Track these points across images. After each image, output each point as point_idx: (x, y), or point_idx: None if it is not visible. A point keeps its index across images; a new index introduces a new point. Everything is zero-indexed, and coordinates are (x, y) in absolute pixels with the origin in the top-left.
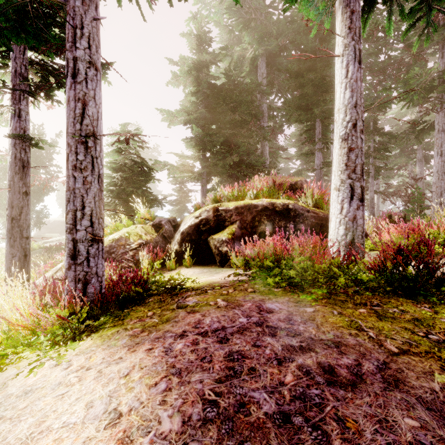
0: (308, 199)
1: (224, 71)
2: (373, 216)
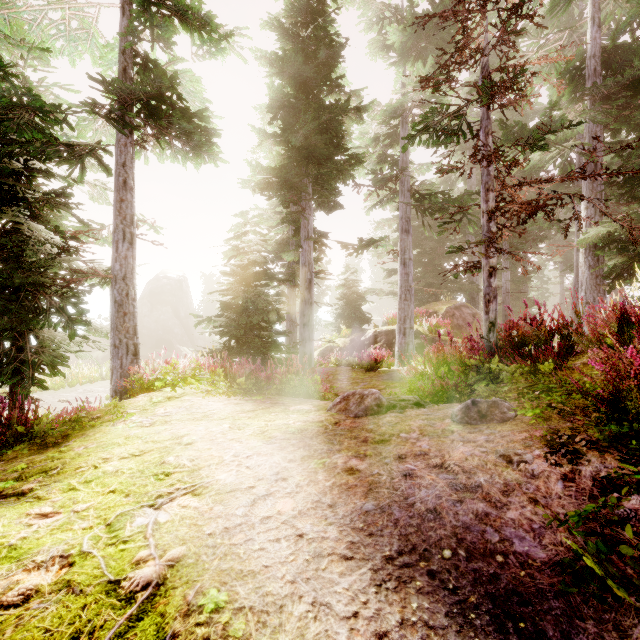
0: (424, 327)
1: None
2: None
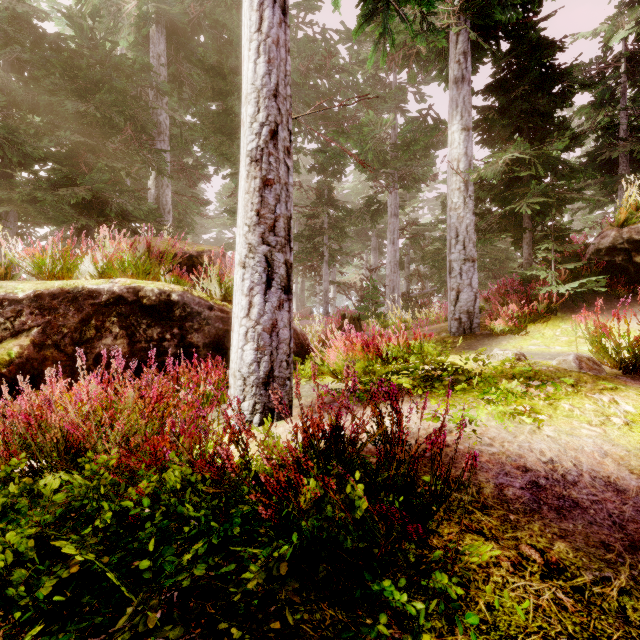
0: (212, 284)
1: (66, 9)
2: (328, 314)
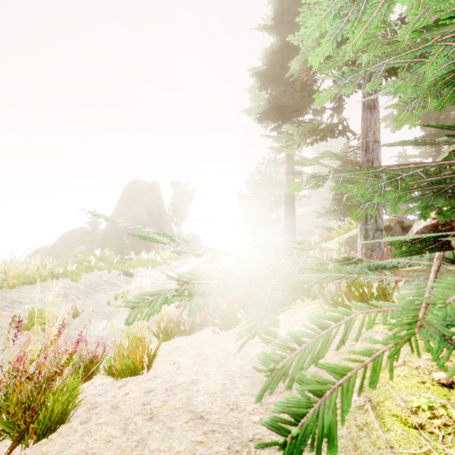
0: None
1: None
2: None
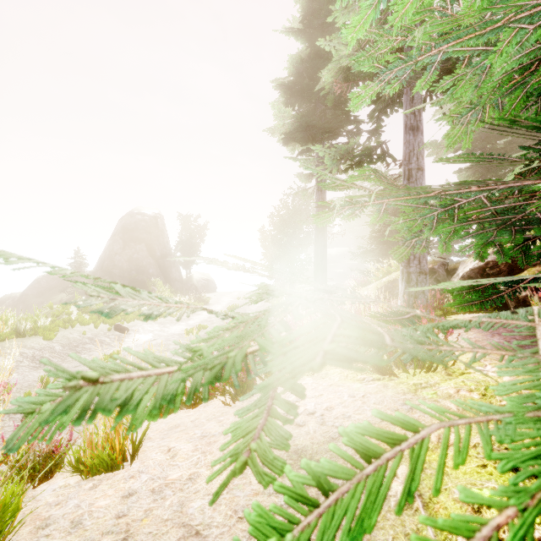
0: None
1: None
2: None
